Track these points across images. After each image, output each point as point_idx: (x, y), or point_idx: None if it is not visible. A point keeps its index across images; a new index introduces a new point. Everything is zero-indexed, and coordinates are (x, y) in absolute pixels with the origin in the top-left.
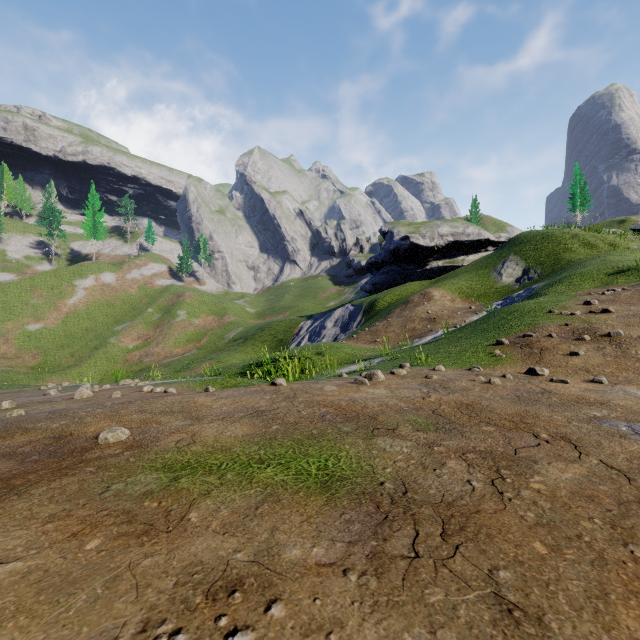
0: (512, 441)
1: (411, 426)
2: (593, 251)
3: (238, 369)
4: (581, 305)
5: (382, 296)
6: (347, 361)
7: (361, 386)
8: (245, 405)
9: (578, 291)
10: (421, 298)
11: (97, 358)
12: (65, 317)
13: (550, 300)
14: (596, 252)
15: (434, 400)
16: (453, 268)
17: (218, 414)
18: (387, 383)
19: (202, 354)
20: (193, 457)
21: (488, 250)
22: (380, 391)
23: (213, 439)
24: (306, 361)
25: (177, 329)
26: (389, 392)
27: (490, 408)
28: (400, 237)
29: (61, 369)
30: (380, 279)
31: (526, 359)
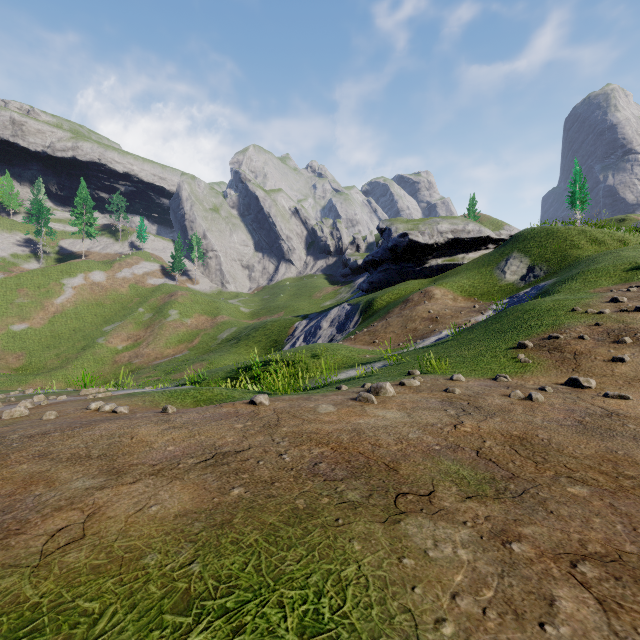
0: (636, 524)
1: (455, 487)
2: (601, 247)
3: (225, 373)
4: (607, 303)
5: (380, 295)
6: (345, 365)
7: (366, 405)
8: (202, 442)
9: (596, 288)
10: (421, 297)
11: (84, 359)
12: (52, 317)
13: (569, 297)
14: (605, 248)
15: (471, 430)
16: (453, 266)
17: (155, 461)
18: (399, 400)
19: (194, 355)
20: (55, 587)
21: (488, 248)
22: (393, 414)
23: (120, 526)
24: (300, 365)
25: (168, 329)
26: (405, 415)
27: (555, 445)
28: (398, 234)
29: (46, 371)
30: (377, 278)
31: (559, 366)
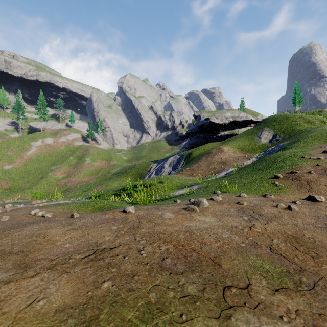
0: None
1: (264, 280)
2: (312, 125)
3: (113, 191)
4: (321, 153)
5: (195, 150)
6: (177, 187)
7: (193, 213)
8: (89, 240)
9: (312, 146)
10: (217, 151)
11: (41, 183)
12: (25, 162)
13: (298, 151)
14: (313, 125)
15: (261, 231)
16: (233, 135)
17: (54, 257)
18: (212, 209)
19: (98, 181)
20: None
21: (251, 126)
22: (210, 219)
23: (8, 324)
24: (153, 187)
25: (85, 168)
26: (217, 220)
27: (319, 242)
28: (204, 118)
29: (21, 190)
30: (193, 141)
31: (300, 188)
